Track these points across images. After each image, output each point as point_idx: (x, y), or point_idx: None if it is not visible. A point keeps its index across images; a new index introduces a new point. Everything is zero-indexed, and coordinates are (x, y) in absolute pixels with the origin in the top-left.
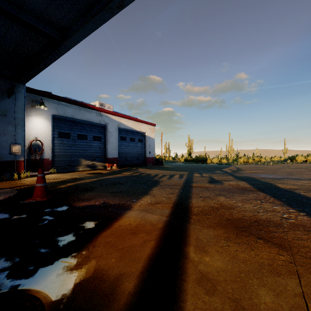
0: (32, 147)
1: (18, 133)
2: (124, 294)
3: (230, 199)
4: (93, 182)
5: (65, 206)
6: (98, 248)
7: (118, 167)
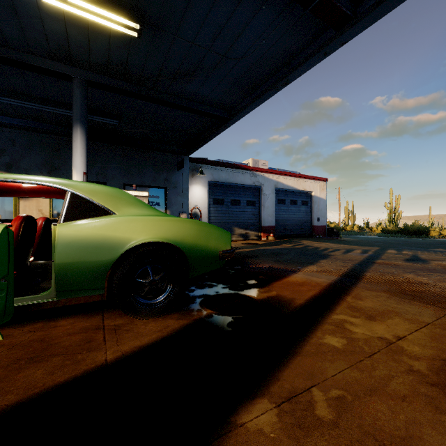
0: (192, 215)
1: (184, 203)
2: (297, 303)
3: (421, 277)
4: (253, 251)
5: (238, 266)
6: (275, 288)
7: (275, 238)
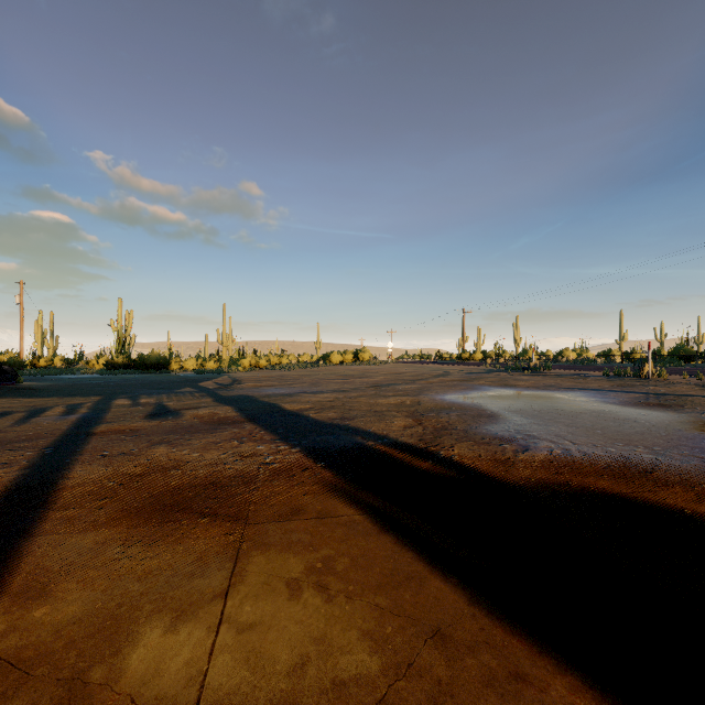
0: None
1: None
2: None
3: (180, 449)
4: None
5: None
6: None
7: None
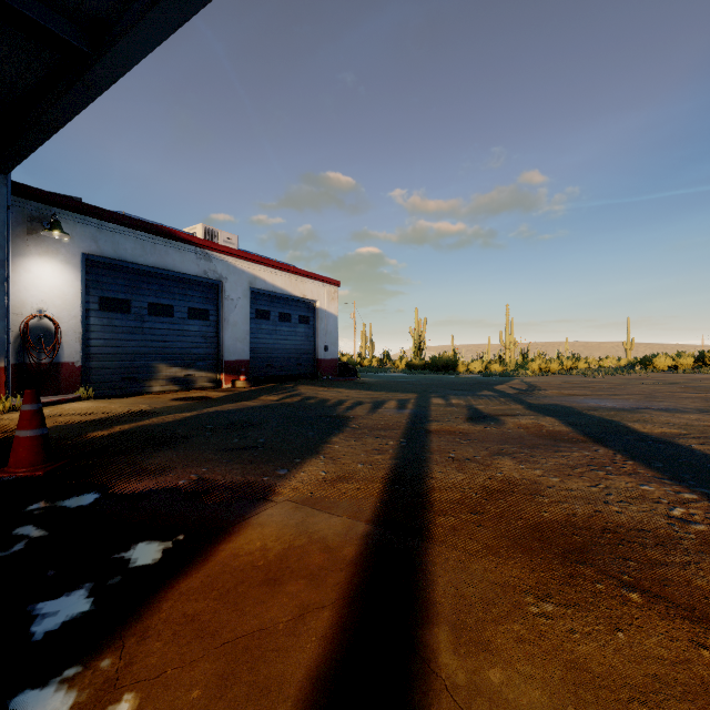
0: (31, 335)
1: None
2: None
3: (528, 467)
4: (182, 422)
5: (91, 493)
6: (155, 643)
7: (250, 383)
